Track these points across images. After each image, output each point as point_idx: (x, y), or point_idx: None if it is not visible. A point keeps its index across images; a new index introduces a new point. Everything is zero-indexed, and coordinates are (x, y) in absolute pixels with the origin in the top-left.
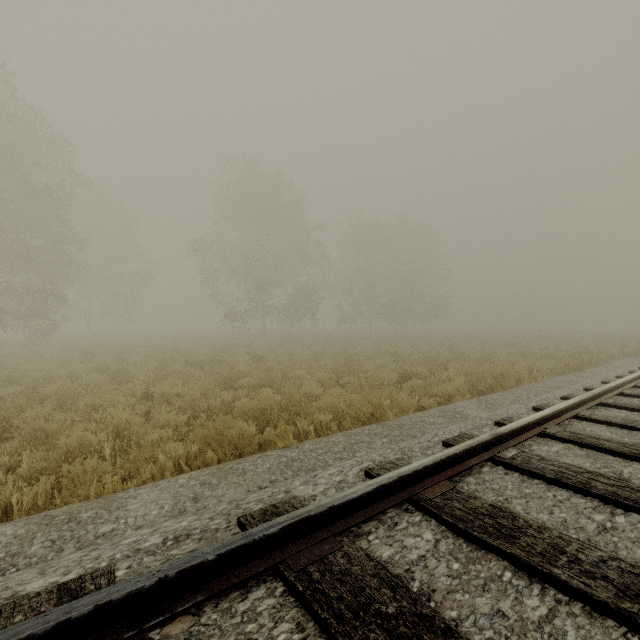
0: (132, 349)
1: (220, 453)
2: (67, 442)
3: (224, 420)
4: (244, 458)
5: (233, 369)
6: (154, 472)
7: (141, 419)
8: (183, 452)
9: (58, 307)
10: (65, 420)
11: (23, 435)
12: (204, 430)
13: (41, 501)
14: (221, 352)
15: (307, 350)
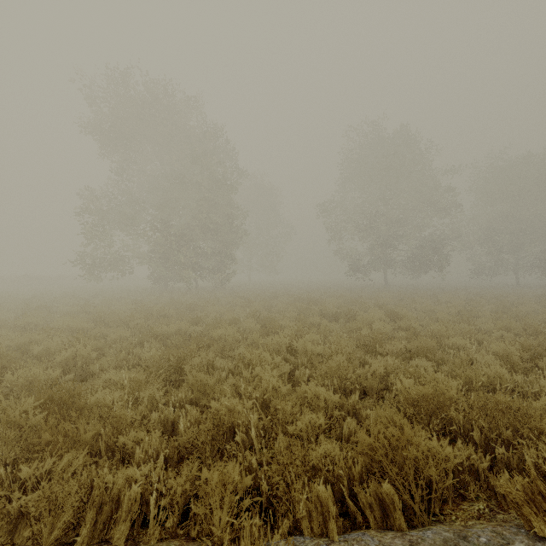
0: (277, 297)
1: (401, 491)
2: (217, 408)
3: (392, 419)
4: (467, 544)
5: (369, 326)
6: (308, 506)
7: (286, 385)
8: (343, 469)
9: (230, 264)
10: (224, 368)
11: (188, 385)
12: (371, 439)
13: (183, 499)
14: (351, 304)
15: (449, 308)
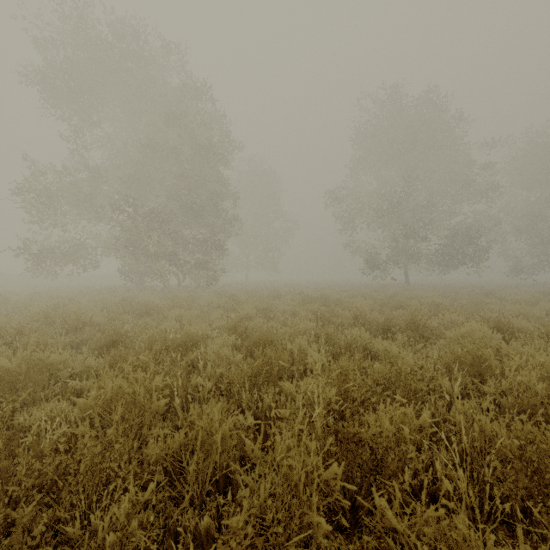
0: (278, 297)
1: None
2: None
3: None
4: None
5: (482, 353)
6: None
7: None
8: None
9: (219, 255)
10: None
11: None
12: None
13: None
14: (391, 306)
15: None
